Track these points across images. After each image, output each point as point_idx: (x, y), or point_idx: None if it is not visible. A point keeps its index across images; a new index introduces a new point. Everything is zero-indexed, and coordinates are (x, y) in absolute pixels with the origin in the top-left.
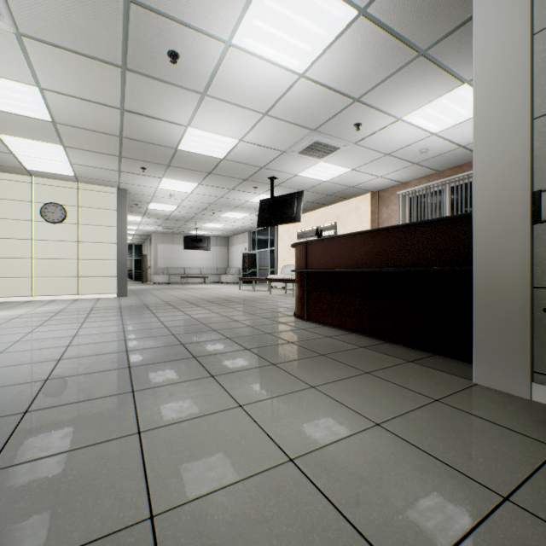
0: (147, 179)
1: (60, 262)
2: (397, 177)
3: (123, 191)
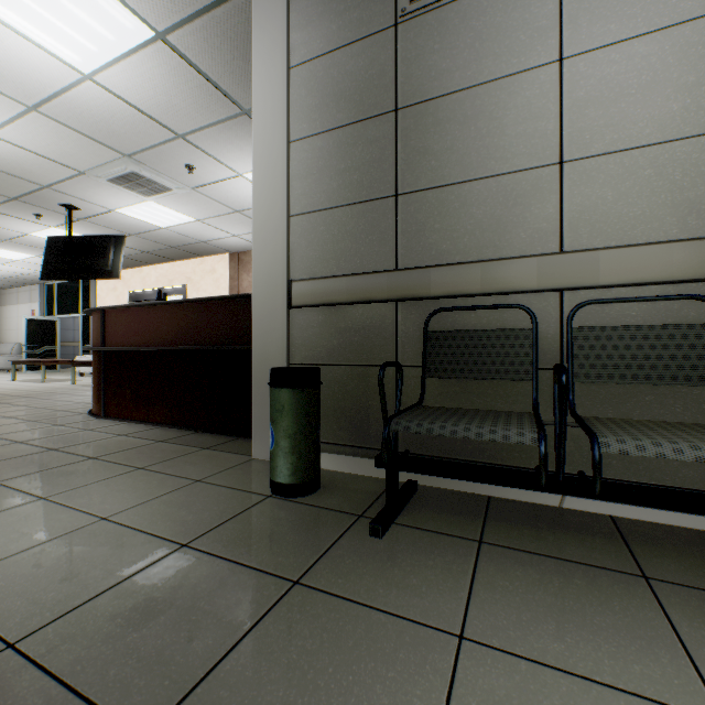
0: None
1: None
2: None
3: None
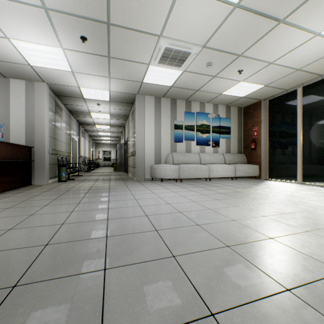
0: None
1: None
2: None
3: None
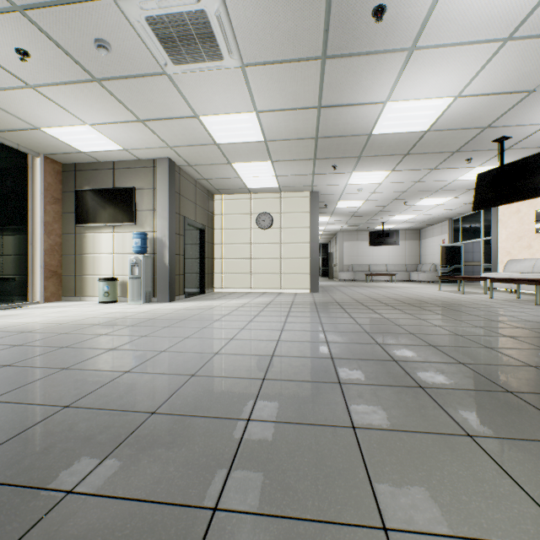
0: (336, 177)
1: (269, 261)
2: None
3: (315, 194)
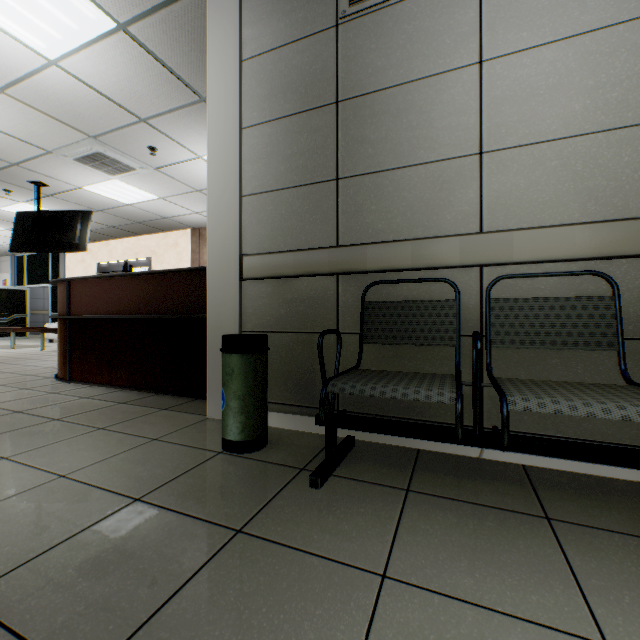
0: None
1: None
2: None
3: None
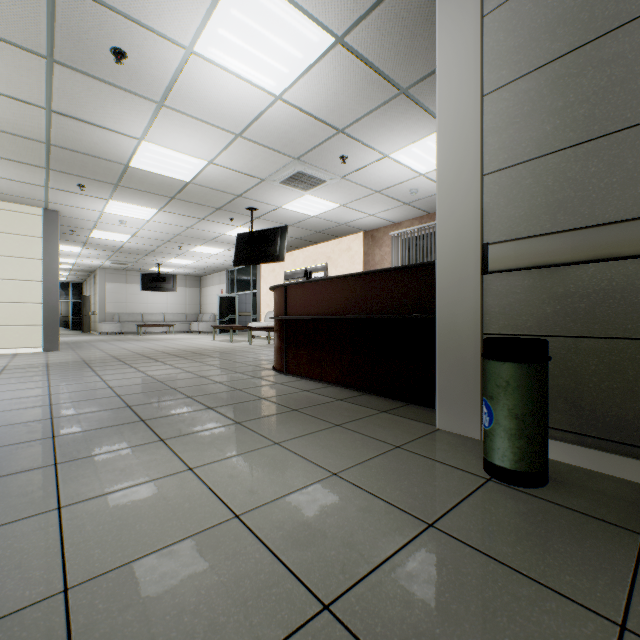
0: (87, 200)
1: None
2: (390, 216)
3: (53, 213)
